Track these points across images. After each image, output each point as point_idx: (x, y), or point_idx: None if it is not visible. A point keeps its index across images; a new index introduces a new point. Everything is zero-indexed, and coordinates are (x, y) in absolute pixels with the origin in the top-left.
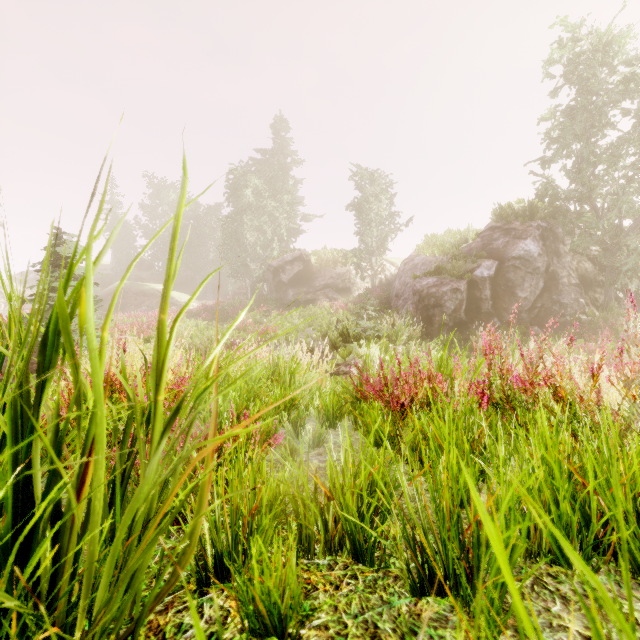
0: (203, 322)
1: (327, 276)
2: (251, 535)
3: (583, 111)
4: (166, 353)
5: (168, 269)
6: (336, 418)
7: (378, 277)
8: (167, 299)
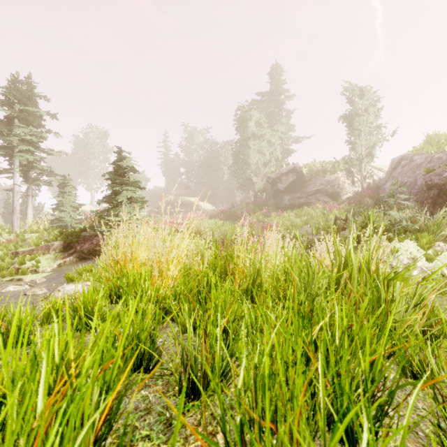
0: (220, 221)
1: (317, 183)
2: None
3: None
4: None
5: None
6: None
7: (366, 182)
8: None
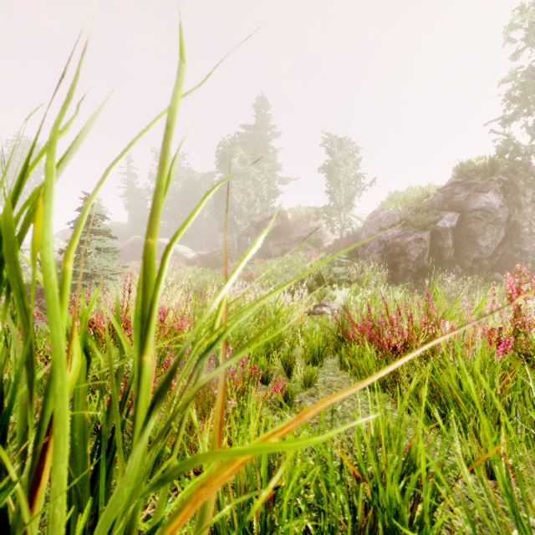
0: (199, 269)
1: (301, 230)
2: (265, 532)
3: None
4: (155, 293)
5: (159, 176)
6: (321, 357)
7: (346, 230)
8: (157, 217)
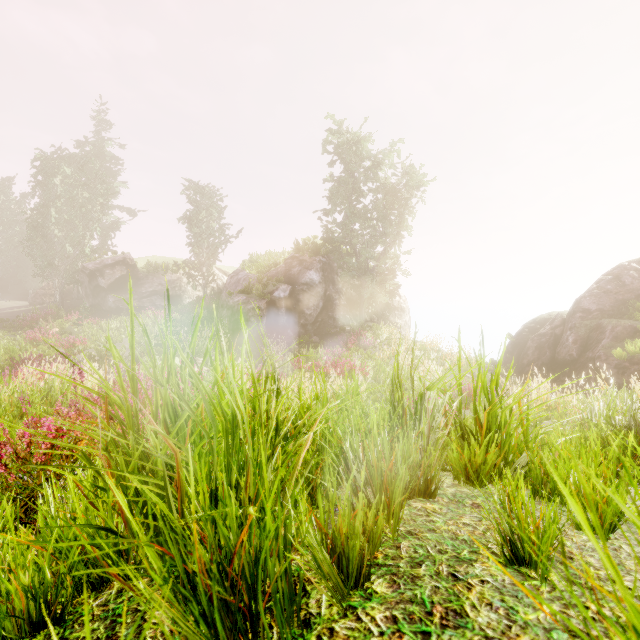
0: None
1: (155, 283)
2: None
3: (344, 184)
4: None
5: None
6: None
7: (210, 286)
8: None
